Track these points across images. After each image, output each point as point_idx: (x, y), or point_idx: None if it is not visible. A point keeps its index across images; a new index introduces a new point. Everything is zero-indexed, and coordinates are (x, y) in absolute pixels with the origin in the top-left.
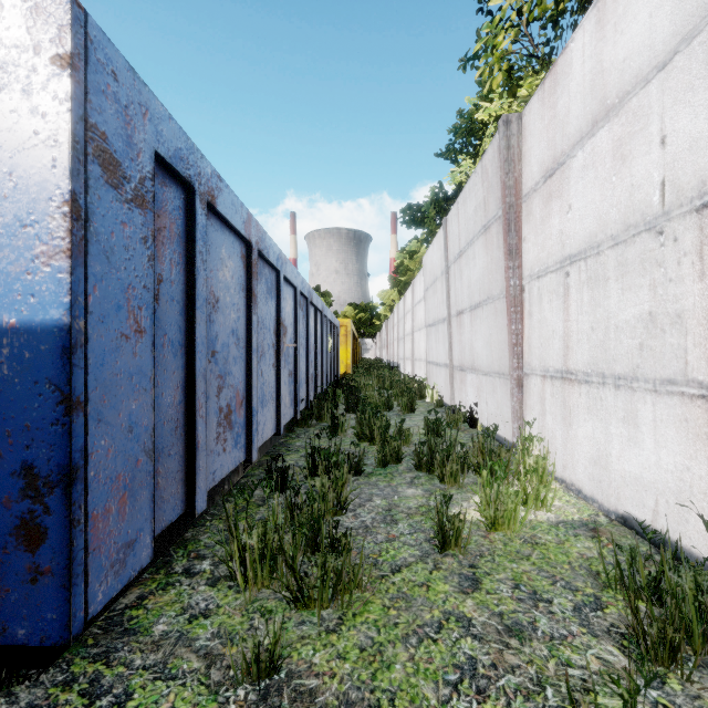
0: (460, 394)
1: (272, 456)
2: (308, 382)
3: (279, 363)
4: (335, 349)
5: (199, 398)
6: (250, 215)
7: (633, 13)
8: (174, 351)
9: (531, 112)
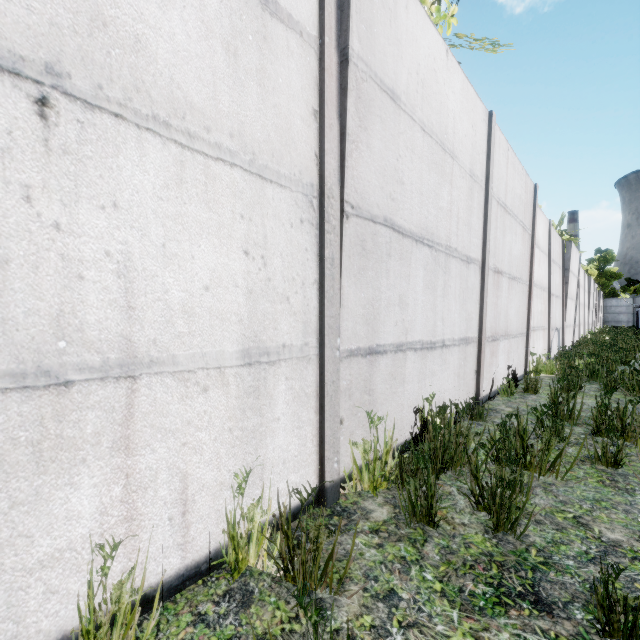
0: (490, 370)
1: None
2: None
3: None
4: None
5: None
6: None
7: (540, 228)
8: None
9: None
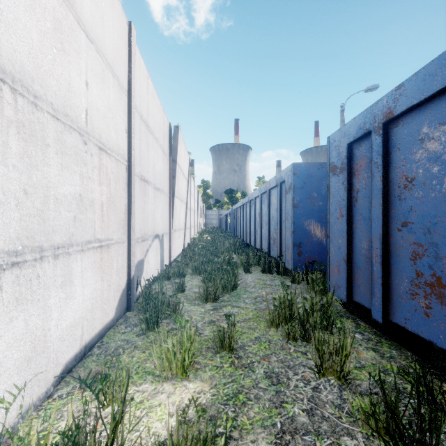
0: None
1: None
2: None
3: None
4: None
5: (375, 250)
6: None
7: None
8: (366, 222)
9: None
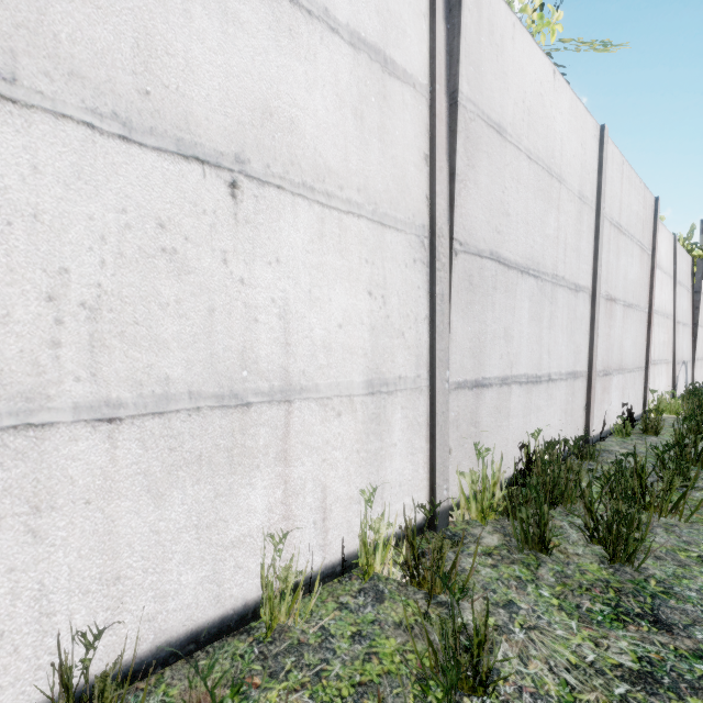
0: (602, 408)
1: None
2: None
3: None
4: None
5: None
6: None
7: (662, 246)
8: None
9: None
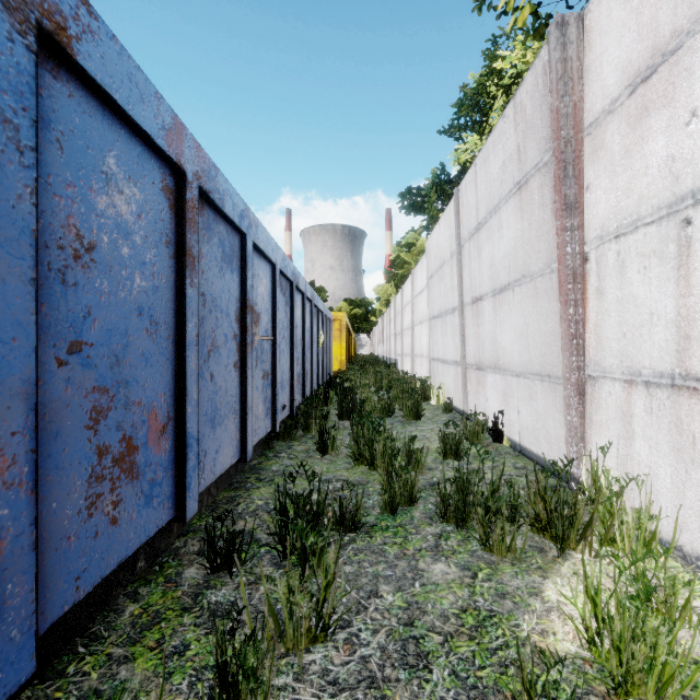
0: (477, 397)
1: (235, 490)
2: (292, 383)
3: (244, 361)
4: (328, 344)
5: (2, 446)
6: (181, 124)
7: None
8: None
9: (602, 1)
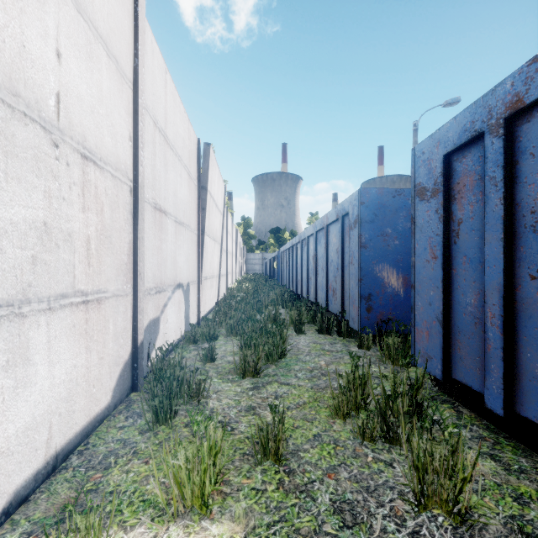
0: None
1: None
2: None
3: None
4: None
5: (490, 308)
6: None
7: None
8: (474, 267)
9: None
